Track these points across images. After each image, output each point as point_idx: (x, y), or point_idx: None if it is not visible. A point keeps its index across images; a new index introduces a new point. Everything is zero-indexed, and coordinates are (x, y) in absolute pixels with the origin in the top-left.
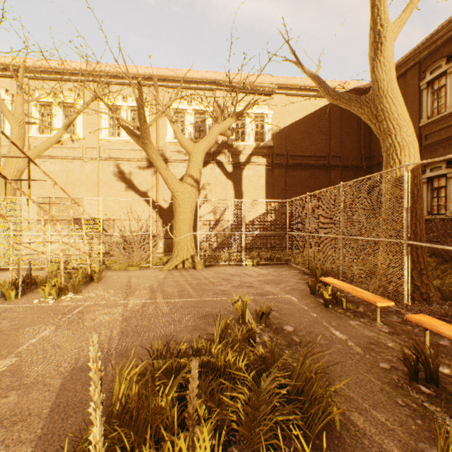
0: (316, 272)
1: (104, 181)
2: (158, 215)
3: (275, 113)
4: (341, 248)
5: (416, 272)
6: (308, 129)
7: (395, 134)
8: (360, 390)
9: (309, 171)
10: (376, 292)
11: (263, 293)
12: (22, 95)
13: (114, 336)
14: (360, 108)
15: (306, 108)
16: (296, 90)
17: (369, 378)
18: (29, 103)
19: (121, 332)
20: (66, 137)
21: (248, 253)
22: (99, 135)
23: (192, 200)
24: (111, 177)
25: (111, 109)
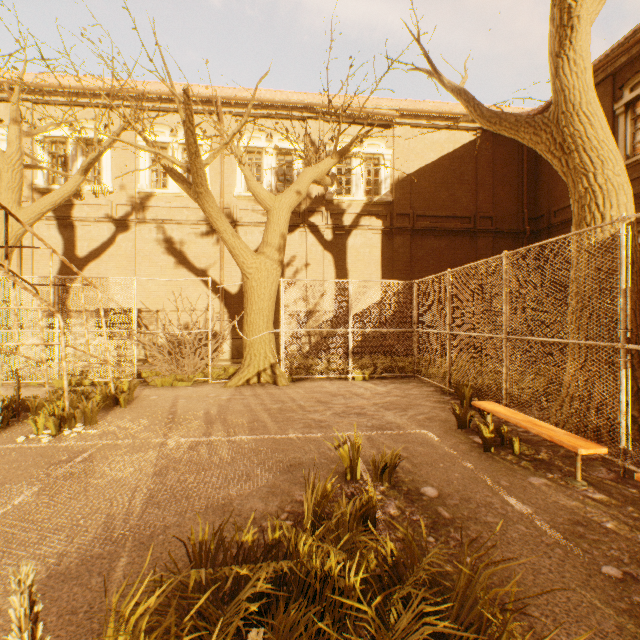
0: (463, 392)
1: (143, 253)
2: (223, 303)
3: (396, 153)
4: (505, 354)
5: (631, 395)
6: (444, 177)
7: (595, 173)
8: (580, 629)
9: (446, 238)
10: (564, 424)
11: (383, 426)
12: (18, 124)
13: (135, 506)
14: (534, 134)
15: (442, 146)
16: (426, 119)
17: (591, 602)
18: (33, 139)
19: (148, 499)
20: (87, 189)
21: (357, 360)
22: (136, 186)
23: (272, 280)
24: (154, 248)
25: (148, 141)
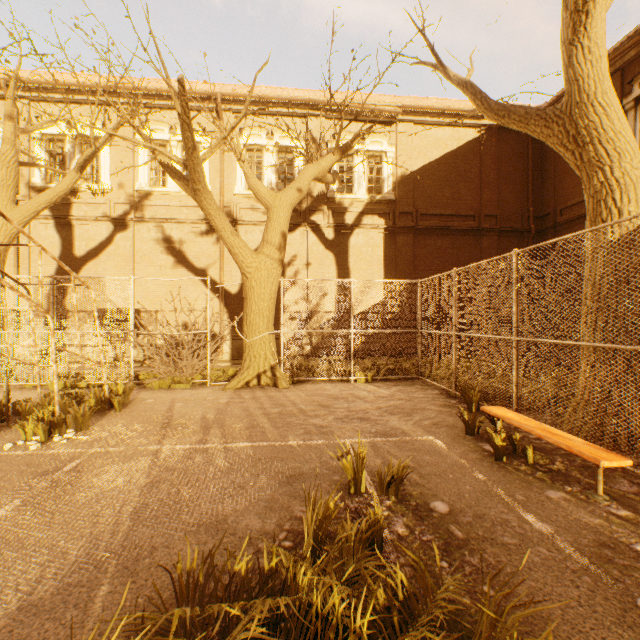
0: (470, 396)
1: (142, 253)
2: (223, 303)
3: (399, 150)
4: (515, 357)
5: None
6: (448, 175)
7: (611, 166)
8: None
9: (450, 237)
10: (578, 431)
11: (387, 432)
12: (13, 121)
13: (122, 523)
14: (545, 127)
15: (445, 143)
16: (430, 116)
17: None
18: (30, 137)
19: (136, 515)
20: (85, 187)
21: (360, 362)
22: (134, 184)
23: (272, 280)
24: (153, 247)
25: (145, 136)
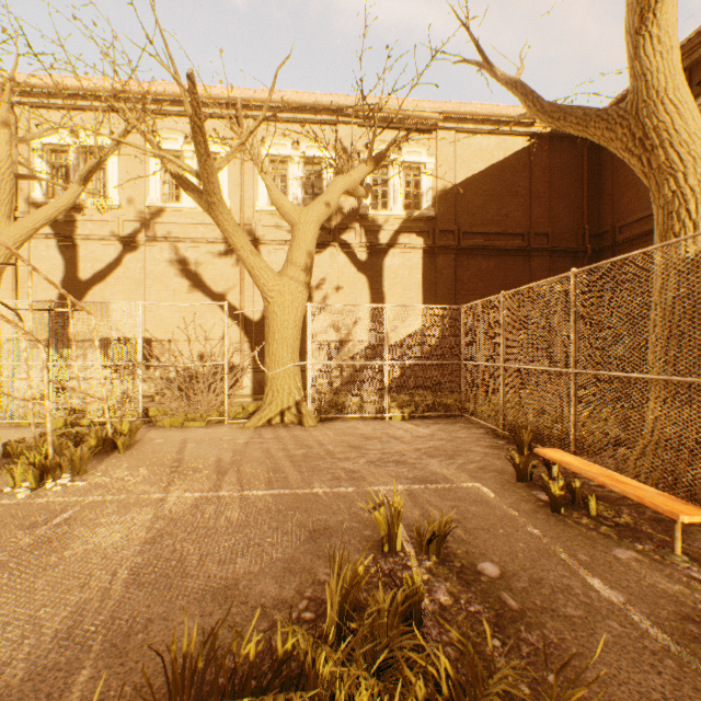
0: (520, 436)
1: (153, 275)
2: (243, 332)
3: (439, 161)
4: (573, 392)
5: None
6: (493, 188)
7: (685, 172)
8: None
9: (496, 258)
10: (646, 477)
11: (426, 477)
12: (8, 128)
13: (114, 588)
14: (607, 130)
15: (491, 153)
16: (473, 123)
17: None
18: (30, 147)
19: (132, 578)
20: (90, 203)
21: (395, 397)
22: (145, 199)
23: (297, 305)
24: (166, 270)
25: (153, 143)
